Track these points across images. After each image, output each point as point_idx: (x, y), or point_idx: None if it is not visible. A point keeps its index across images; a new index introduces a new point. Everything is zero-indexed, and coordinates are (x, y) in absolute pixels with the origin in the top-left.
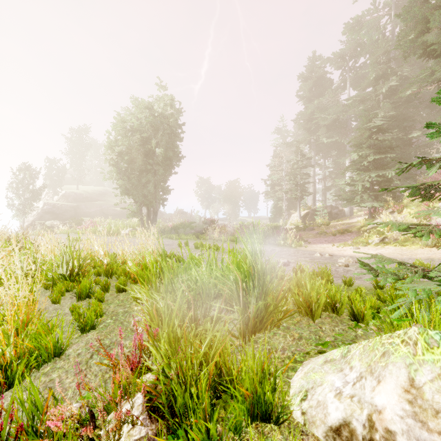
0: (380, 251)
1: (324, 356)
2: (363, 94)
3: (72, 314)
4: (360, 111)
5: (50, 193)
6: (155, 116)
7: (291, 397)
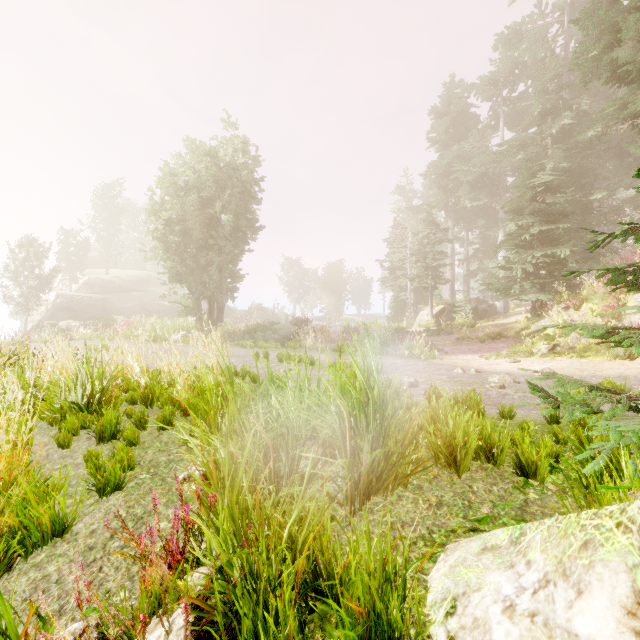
0: (549, 365)
1: (482, 540)
2: (523, 137)
3: (87, 465)
4: (518, 161)
5: (66, 280)
6: (220, 167)
7: (430, 607)
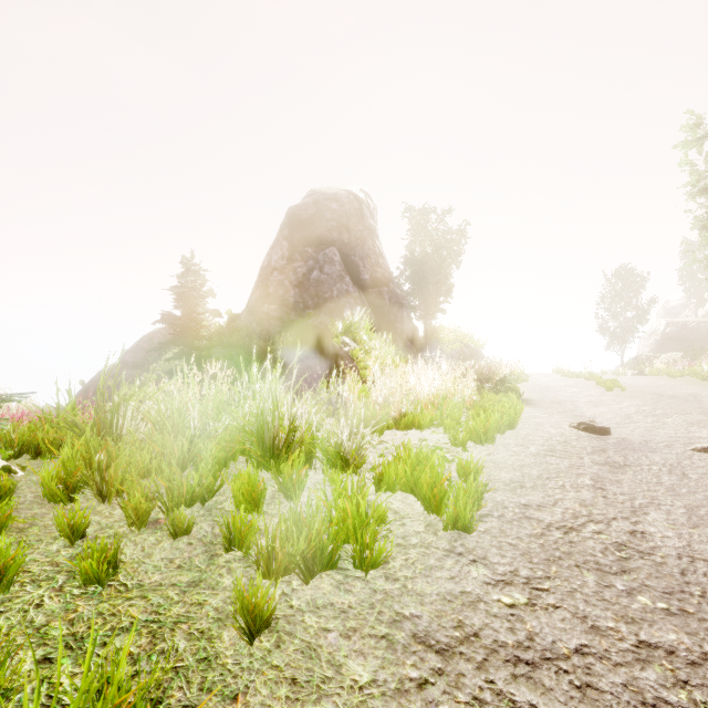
0: None
1: None
2: None
3: None
4: None
5: (693, 303)
6: None
7: None
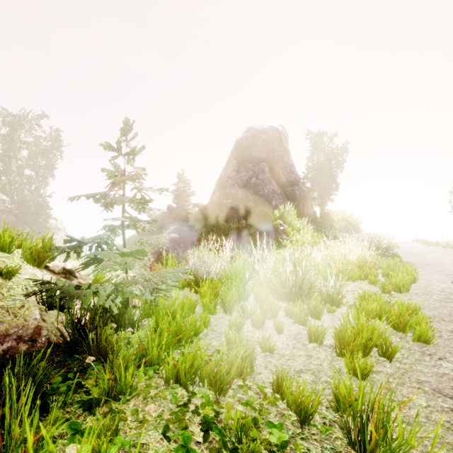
0: None
1: None
2: None
3: None
4: None
5: None
6: None
7: None
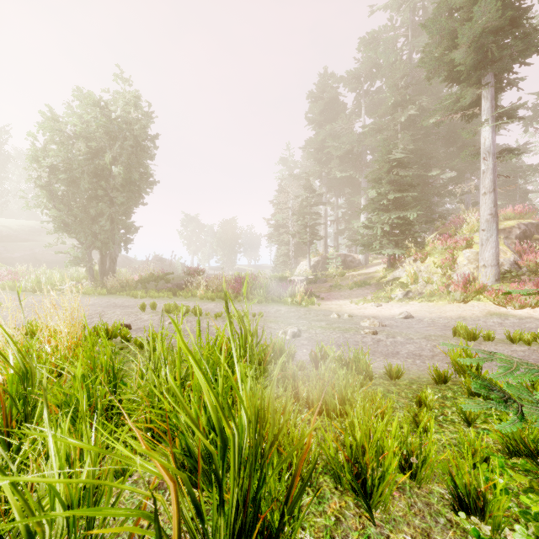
0: (405, 308)
1: None
2: (380, 122)
3: None
4: (377, 141)
5: None
6: (111, 119)
7: None
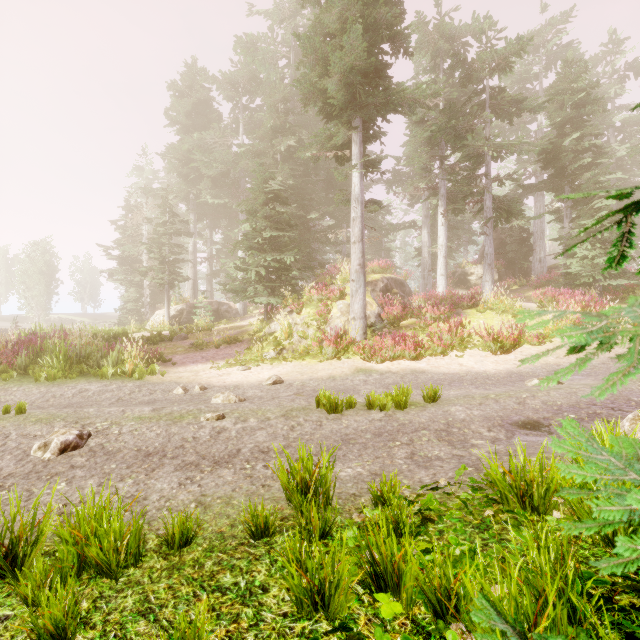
0: (276, 370)
1: None
2: (259, 145)
3: None
4: (255, 167)
5: None
6: None
7: None
